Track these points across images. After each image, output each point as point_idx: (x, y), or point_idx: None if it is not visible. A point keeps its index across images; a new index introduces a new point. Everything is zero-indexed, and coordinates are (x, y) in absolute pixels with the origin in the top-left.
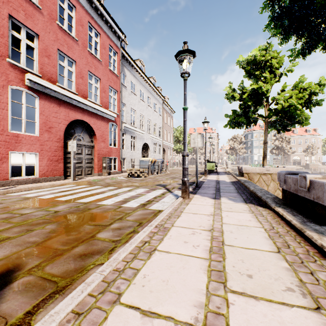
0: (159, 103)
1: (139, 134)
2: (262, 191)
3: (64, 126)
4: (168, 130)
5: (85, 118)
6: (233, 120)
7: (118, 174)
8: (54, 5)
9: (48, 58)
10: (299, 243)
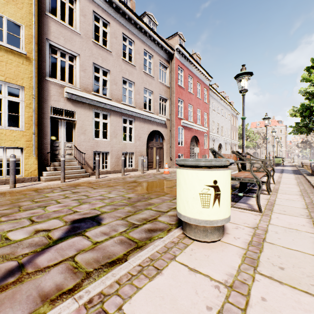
0: (228, 111)
1: (216, 137)
2: (305, 172)
3: (190, 140)
4: (234, 130)
5: (196, 134)
6: (296, 130)
7: None
8: (187, 83)
9: (186, 109)
10: (302, 178)
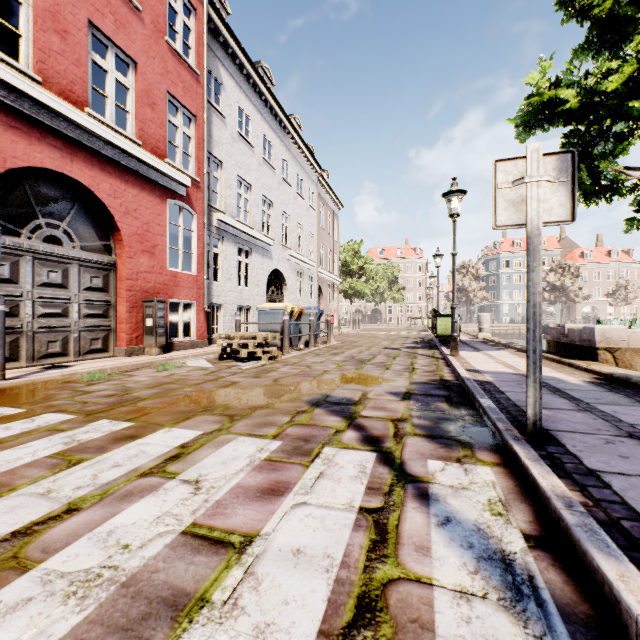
0: (308, 179)
1: (260, 245)
2: None
3: None
4: (329, 246)
5: (75, 170)
6: None
7: (197, 349)
8: None
9: None
10: None
